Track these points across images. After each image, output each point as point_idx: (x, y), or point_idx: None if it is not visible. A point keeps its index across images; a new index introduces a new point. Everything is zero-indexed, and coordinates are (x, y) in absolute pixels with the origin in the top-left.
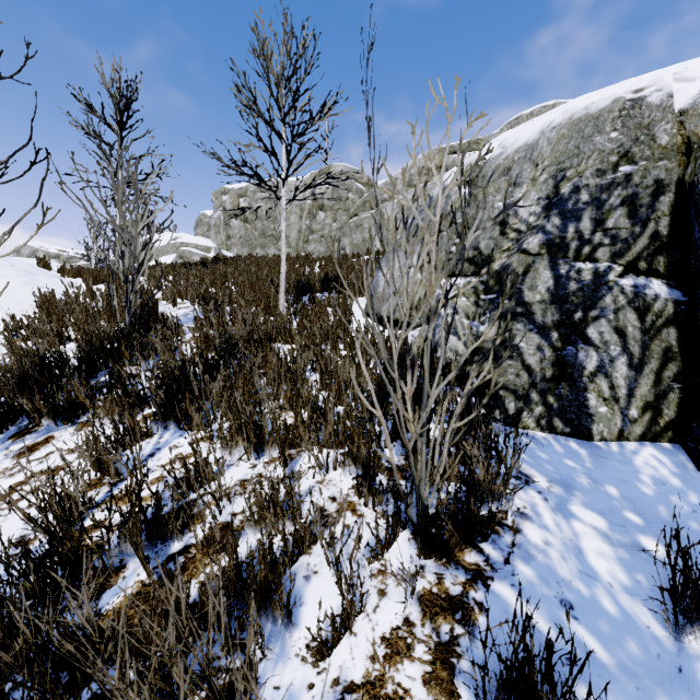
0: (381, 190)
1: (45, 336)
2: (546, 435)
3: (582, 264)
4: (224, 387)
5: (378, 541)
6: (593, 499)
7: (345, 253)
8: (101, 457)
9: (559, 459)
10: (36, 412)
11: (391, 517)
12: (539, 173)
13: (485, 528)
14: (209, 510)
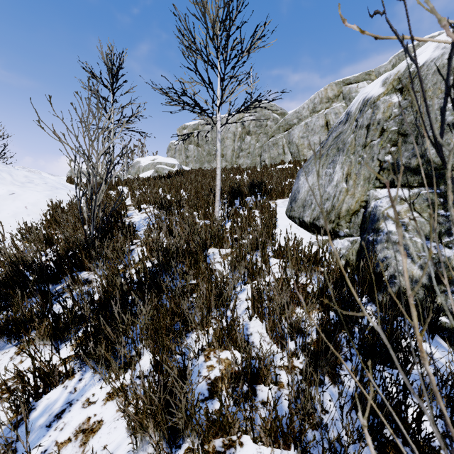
0: (291, 117)
1: (34, 242)
2: None
3: None
4: (151, 317)
5: None
6: None
7: (265, 164)
8: None
9: None
10: None
11: None
12: None
13: None
14: None
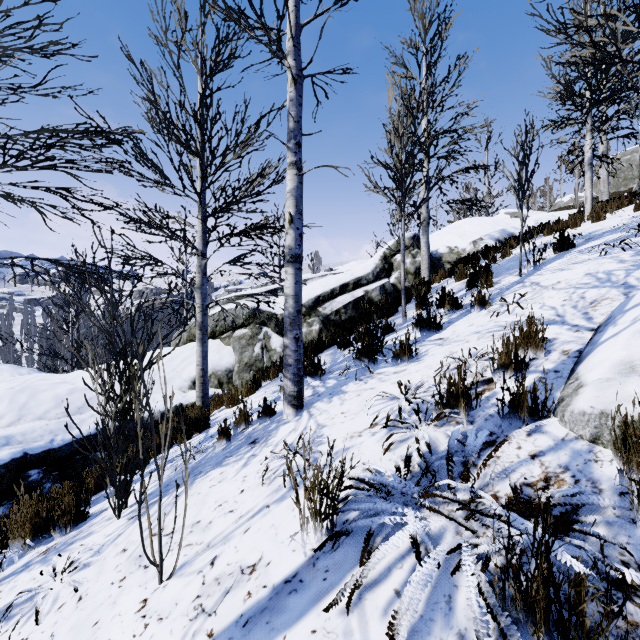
0: None
1: None
2: None
3: None
4: None
5: None
6: None
7: None
8: None
9: None
10: None
11: None
12: None
13: None
14: None
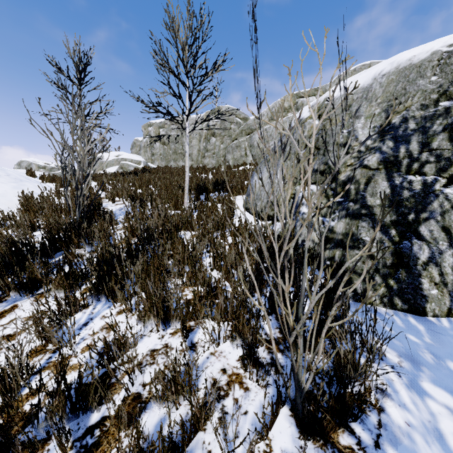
0: (252, 123)
1: (21, 226)
2: (388, 311)
3: (413, 176)
4: (142, 269)
5: (264, 427)
6: (439, 375)
7: (228, 164)
8: (44, 330)
9: (403, 334)
10: (6, 287)
11: (274, 404)
12: (374, 108)
13: (354, 410)
14: (124, 379)
